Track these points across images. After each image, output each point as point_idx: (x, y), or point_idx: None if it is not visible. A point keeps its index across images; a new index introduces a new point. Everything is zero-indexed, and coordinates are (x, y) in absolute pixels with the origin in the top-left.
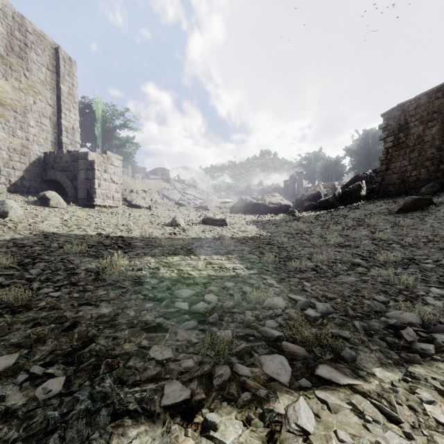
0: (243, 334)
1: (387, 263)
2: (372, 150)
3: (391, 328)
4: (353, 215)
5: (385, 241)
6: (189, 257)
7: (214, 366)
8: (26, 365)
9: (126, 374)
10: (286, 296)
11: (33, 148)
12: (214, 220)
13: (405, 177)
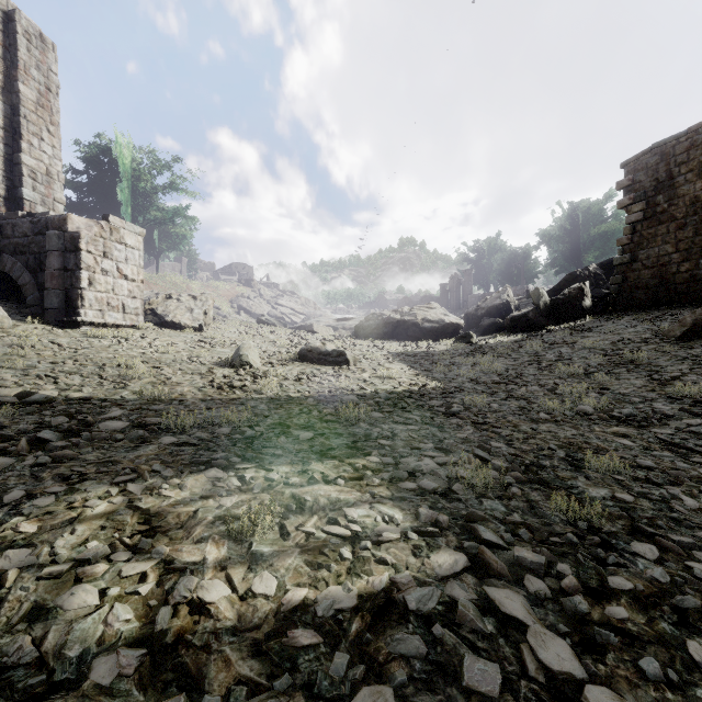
0: None
1: None
2: (583, 235)
3: None
4: (590, 343)
5: None
6: (240, 474)
7: None
8: None
9: None
10: None
11: None
12: (322, 353)
13: (668, 274)
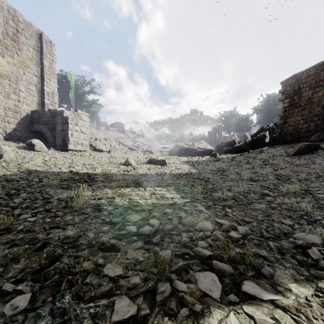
0: (180, 253)
1: (288, 194)
2: (273, 109)
3: (299, 247)
4: (260, 157)
5: (285, 176)
6: (138, 188)
7: (157, 282)
8: (0, 282)
9: (83, 290)
10: (213, 220)
11: (23, 107)
12: (156, 160)
13: (298, 128)
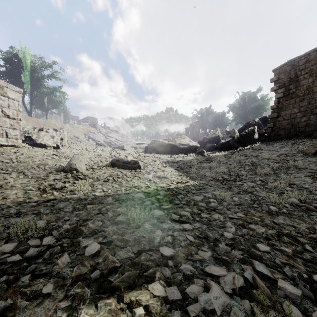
0: None
1: None
2: (248, 107)
3: None
4: (267, 156)
5: None
6: None
7: None
8: None
9: None
10: None
11: None
12: (124, 162)
13: (295, 122)
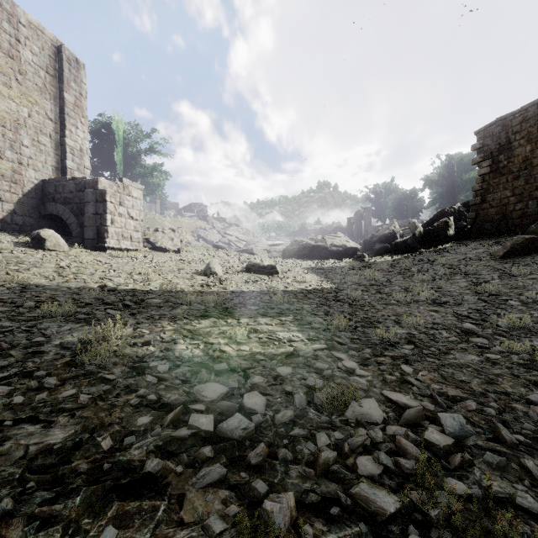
0: (318, 498)
1: (512, 330)
2: (457, 179)
3: None
4: (443, 260)
5: (496, 295)
6: (225, 320)
7: None
8: None
9: None
10: (379, 394)
11: (28, 174)
12: (260, 267)
13: (507, 211)
